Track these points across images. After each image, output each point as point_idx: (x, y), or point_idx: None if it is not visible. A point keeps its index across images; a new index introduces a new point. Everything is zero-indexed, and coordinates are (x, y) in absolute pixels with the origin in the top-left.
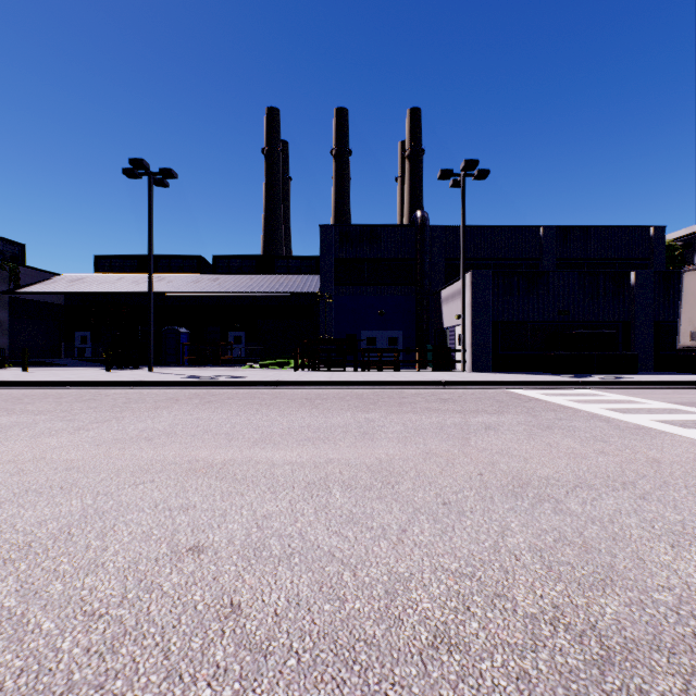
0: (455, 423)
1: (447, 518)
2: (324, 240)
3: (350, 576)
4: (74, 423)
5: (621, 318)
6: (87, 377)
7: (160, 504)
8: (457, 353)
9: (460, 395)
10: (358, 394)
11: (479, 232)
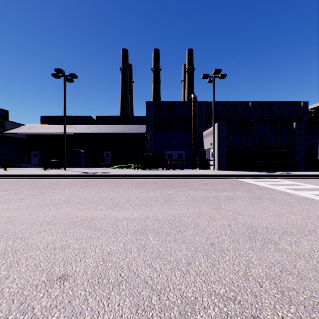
0: (212, 196)
1: (214, 254)
2: (148, 108)
3: (156, 300)
4: (20, 196)
5: (289, 144)
6: (33, 173)
7: (50, 244)
8: (210, 161)
9: (213, 181)
10: (163, 181)
11: (220, 104)
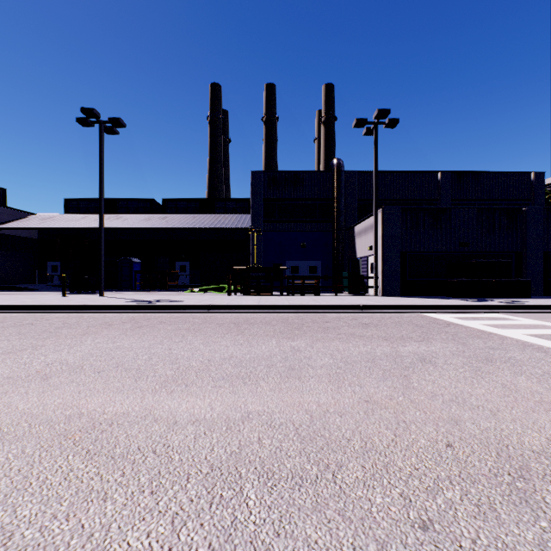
0: (385, 354)
1: None
2: (255, 184)
3: None
4: None
5: (514, 248)
6: (39, 301)
7: None
8: (369, 280)
9: (379, 319)
10: (283, 318)
11: (386, 177)
